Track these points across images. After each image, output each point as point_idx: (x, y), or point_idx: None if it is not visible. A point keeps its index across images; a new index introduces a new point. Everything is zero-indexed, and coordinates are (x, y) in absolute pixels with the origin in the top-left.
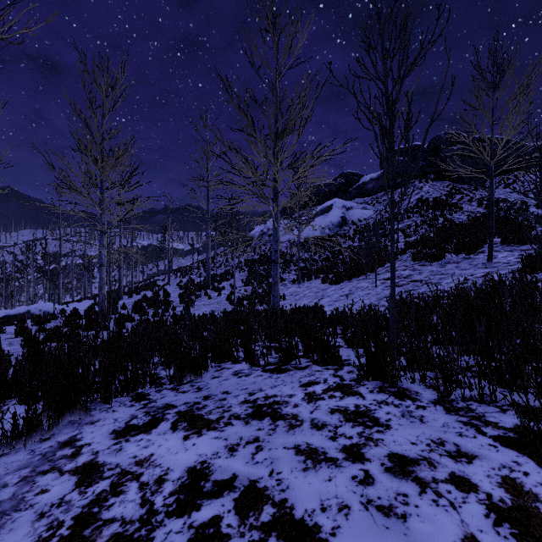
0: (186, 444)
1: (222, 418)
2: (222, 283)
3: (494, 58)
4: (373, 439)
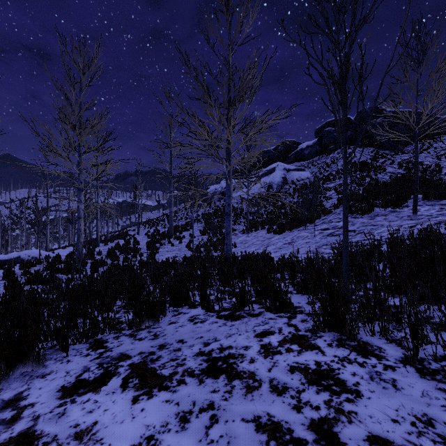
0: (134, 409)
1: (175, 374)
2: (183, 233)
3: (418, 37)
4: (345, 411)
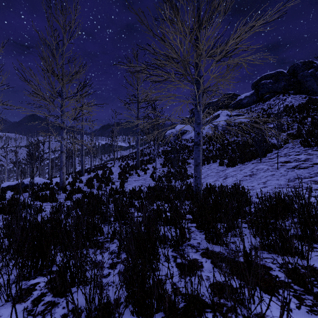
0: None
1: None
2: (147, 165)
3: None
4: None
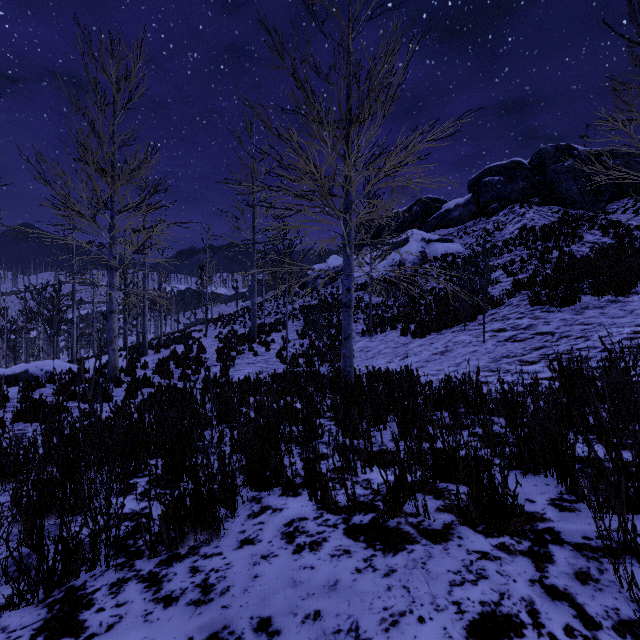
0: None
1: None
2: (271, 335)
3: None
4: None
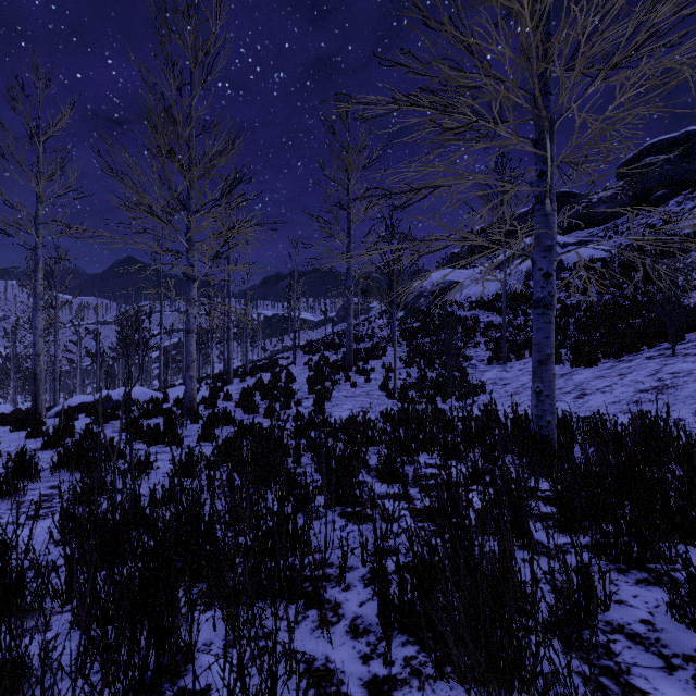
0: None
1: None
2: (369, 362)
3: None
4: None
